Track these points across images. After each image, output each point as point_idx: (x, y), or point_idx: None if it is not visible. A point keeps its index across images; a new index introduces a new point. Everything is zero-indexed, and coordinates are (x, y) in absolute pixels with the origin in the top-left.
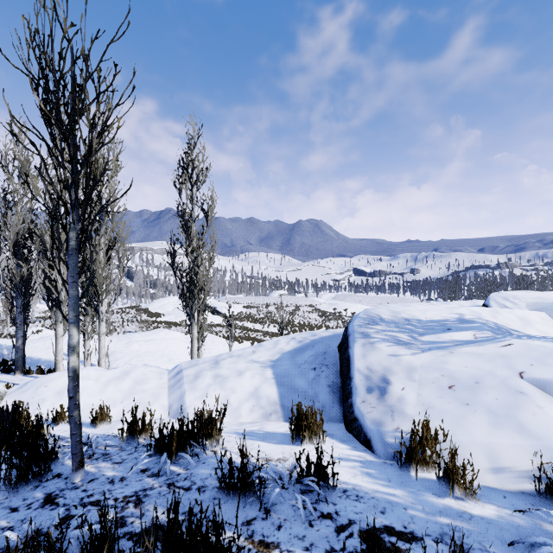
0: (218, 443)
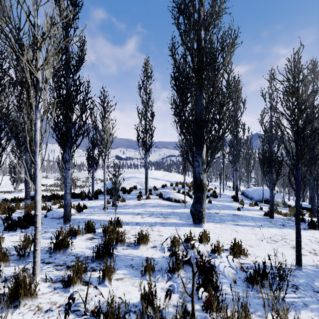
0: None
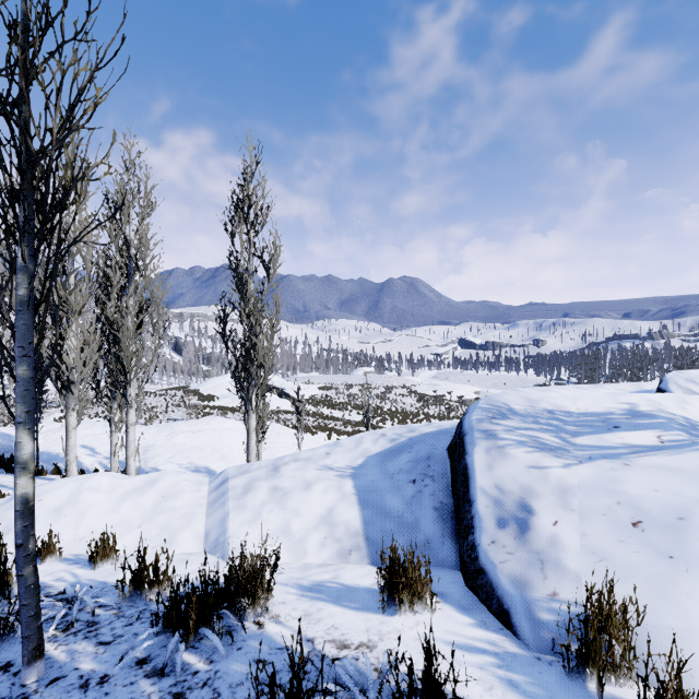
0: (265, 611)
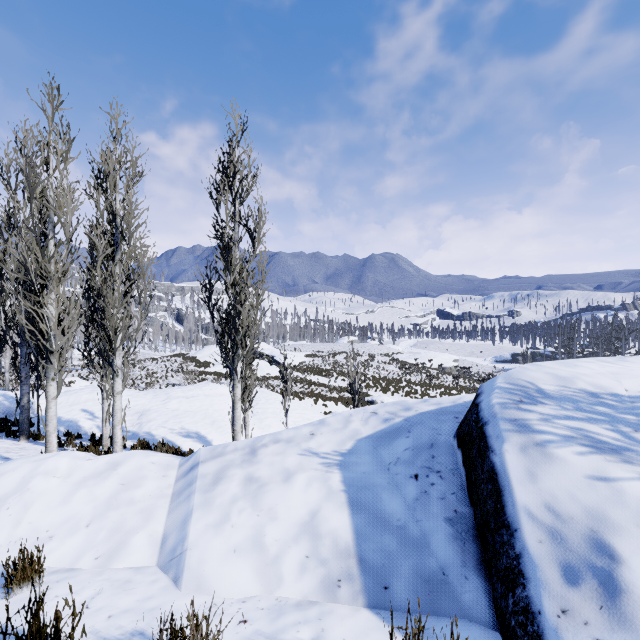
0: None
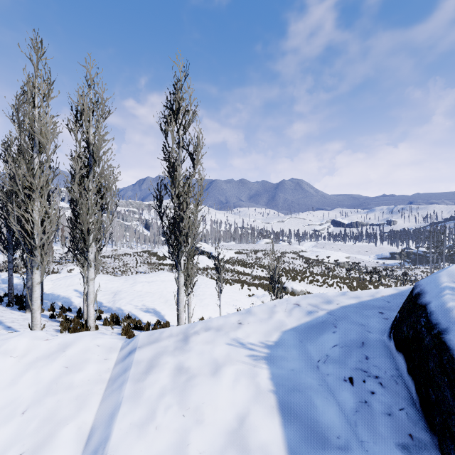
0: None
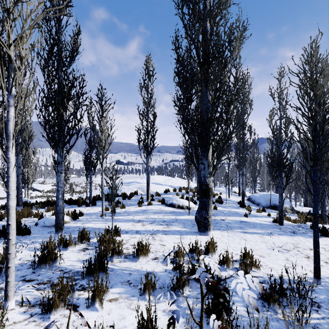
0: None
